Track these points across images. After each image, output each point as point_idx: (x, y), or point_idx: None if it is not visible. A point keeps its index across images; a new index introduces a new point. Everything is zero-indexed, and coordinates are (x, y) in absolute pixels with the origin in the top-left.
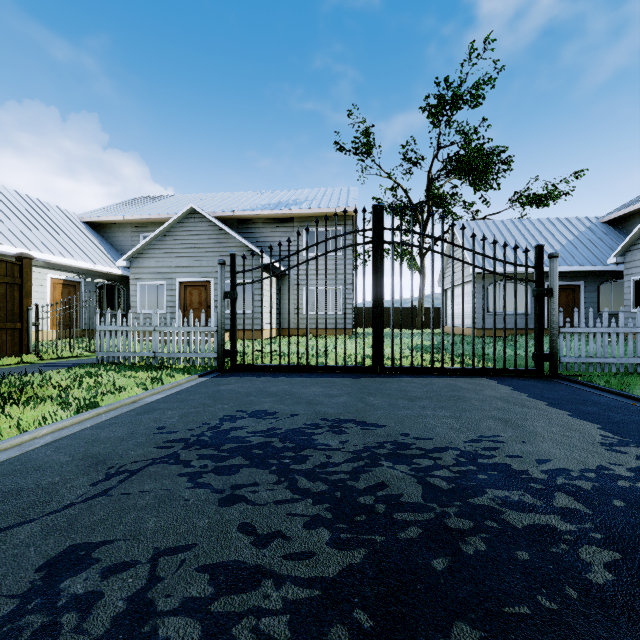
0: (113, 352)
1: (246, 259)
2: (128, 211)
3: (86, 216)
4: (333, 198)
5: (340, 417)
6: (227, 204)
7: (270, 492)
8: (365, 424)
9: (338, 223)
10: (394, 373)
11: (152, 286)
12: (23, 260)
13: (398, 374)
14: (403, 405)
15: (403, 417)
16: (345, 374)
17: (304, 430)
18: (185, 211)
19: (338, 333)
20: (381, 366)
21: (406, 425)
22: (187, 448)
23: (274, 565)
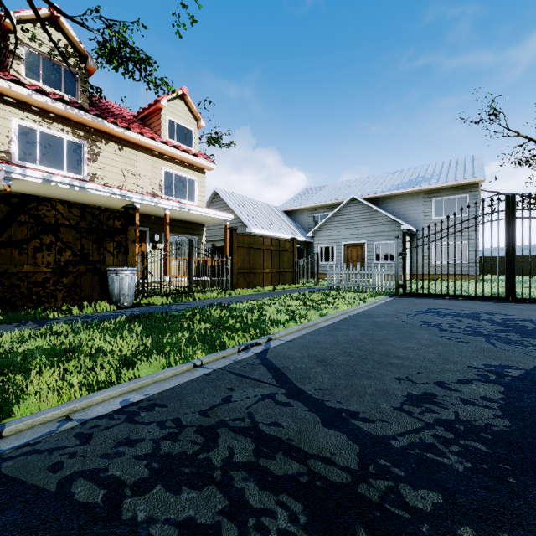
0: (336, 284)
1: (390, 227)
2: (305, 201)
3: (283, 208)
4: (458, 170)
5: (490, 312)
6: (368, 188)
7: (471, 321)
8: (505, 314)
9: (464, 191)
10: (523, 302)
11: (327, 247)
12: (294, 240)
13: (527, 303)
14: (529, 312)
15: (529, 315)
16: (483, 301)
17: (473, 313)
18: (348, 200)
19: (464, 278)
20: (512, 297)
21: (530, 316)
22: (425, 313)
23: (483, 327)
